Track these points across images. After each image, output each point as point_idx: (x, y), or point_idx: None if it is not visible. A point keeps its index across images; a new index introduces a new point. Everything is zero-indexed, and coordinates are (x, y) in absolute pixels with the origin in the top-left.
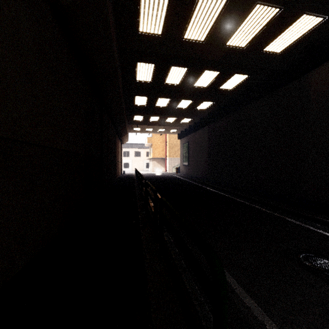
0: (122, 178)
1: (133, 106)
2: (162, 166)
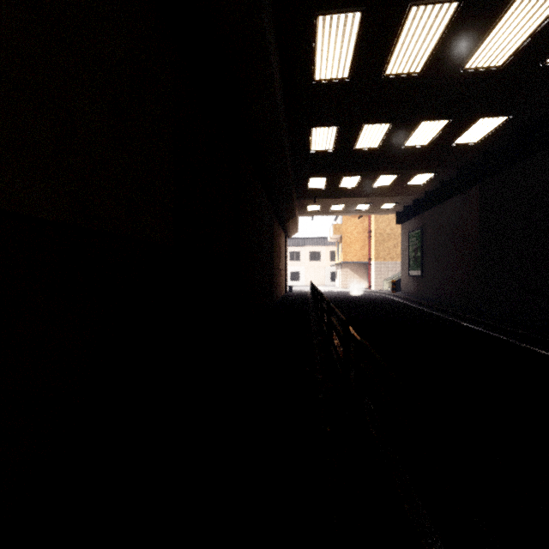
0: (286, 301)
1: (308, 156)
2: (362, 277)
